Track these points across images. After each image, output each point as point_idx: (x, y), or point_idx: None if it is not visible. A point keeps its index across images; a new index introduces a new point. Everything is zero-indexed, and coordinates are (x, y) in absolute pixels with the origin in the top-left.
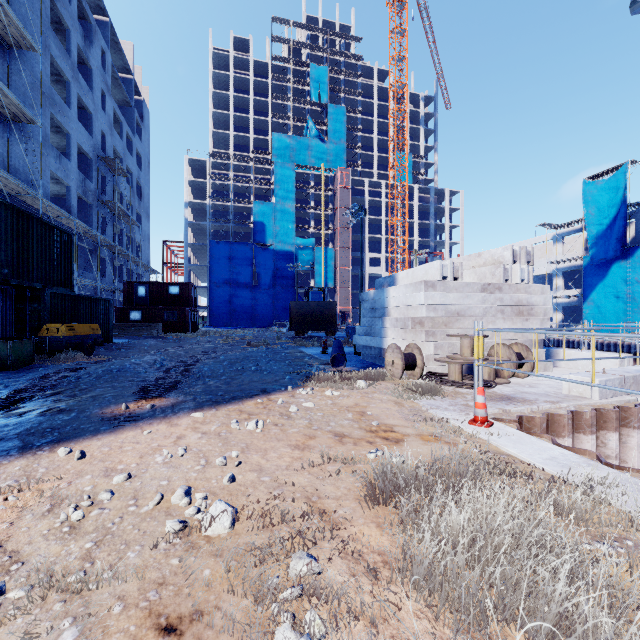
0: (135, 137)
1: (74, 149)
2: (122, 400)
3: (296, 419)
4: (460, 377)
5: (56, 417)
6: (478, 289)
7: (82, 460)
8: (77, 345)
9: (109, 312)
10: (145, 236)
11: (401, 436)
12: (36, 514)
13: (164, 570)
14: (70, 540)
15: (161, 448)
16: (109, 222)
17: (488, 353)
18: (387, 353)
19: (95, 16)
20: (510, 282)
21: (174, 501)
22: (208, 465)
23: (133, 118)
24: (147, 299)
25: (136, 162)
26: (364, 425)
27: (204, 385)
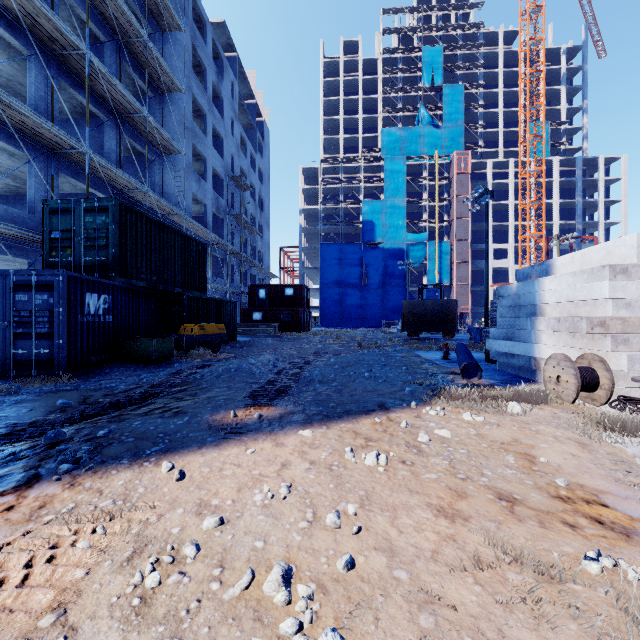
0: (257, 155)
1: (210, 172)
2: (232, 405)
3: (430, 456)
4: None
5: (171, 420)
6: None
7: (180, 482)
8: (207, 343)
9: (234, 313)
10: (265, 244)
11: (627, 520)
12: (115, 562)
13: None
14: (133, 628)
15: (262, 479)
16: (236, 233)
17: None
18: (547, 365)
19: (226, 54)
20: None
21: (267, 591)
22: (316, 523)
23: (256, 138)
24: (266, 301)
25: (258, 178)
26: (542, 483)
27: (314, 392)
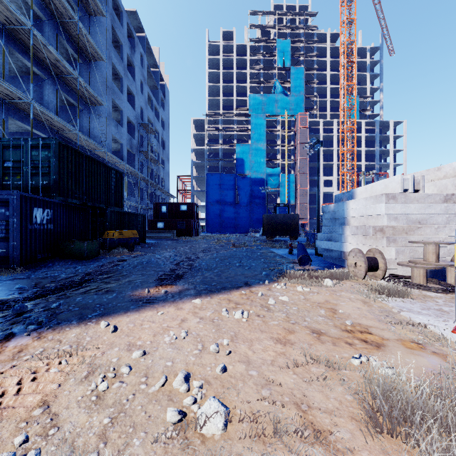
0: (160, 108)
1: (125, 120)
2: (146, 285)
3: (275, 311)
4: (425, 280)
5: (104, 296)
6: (440, 199)
7: (114, 333)
8: (124, 244)
9: (144, 223)
10: (166, 173)
11: (380, 340)
12: (77, 379)
13: None
14: (94, 411)
15: (169, 329)
16: (145, 165)
17: (452, 259)
18: (349, 256)
19: (137, 34)
20: None
21: (175, 386)
22: (204, 350)
23: (159, 96)
24: (167, 214)
25: (161, 125)
26: (338, 323)
27: (202, 276)
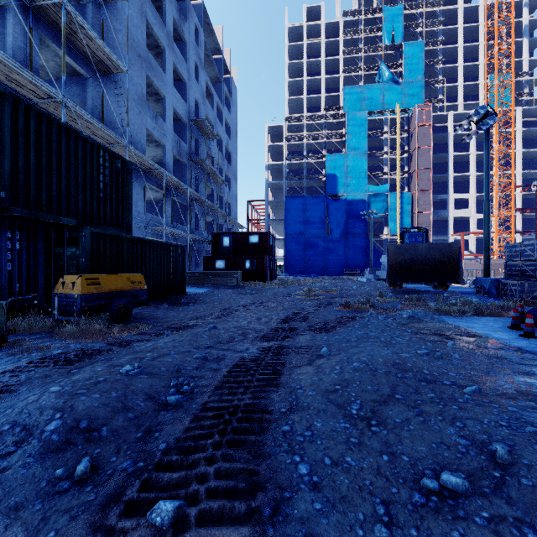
0: (224, 108)
1: (169, 112)
2: None
3: None
4: None
5: None
6: None
7: None
8: (104, 307)
9: (182, 260)
10: (233, 196)
11: None
12: None
13: None
14: None
15: None
16: (201, 181)
17: None
18: None
19: (191, 2)
20: None
21: None
22: None
23: (223, 92)
24: (231, 249)
25: (226, 132)
26: None
27: None
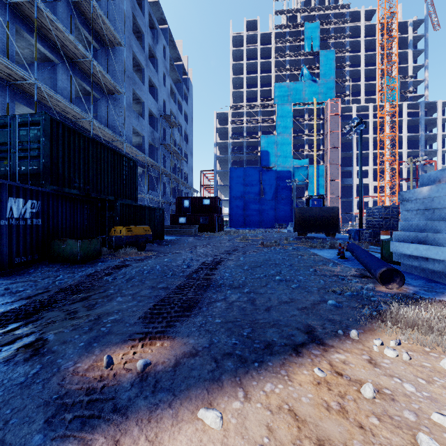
0: (183, 102)
1: (147, 112)
2: (117, 336)
3: None
4: None
5: (10, 374)
6: None
7: None
8: (134, 243)
9: (162, 217)
10: (190, 167)
11: None
12: None
13: None
14: None
15: None
16: (168, 159)
17: None
18: None
19: (160, 26)
20: None
21: None
22: None
23: (182, 90)
24: (189, 209)
25: (184, 119)
26: None
27: (225, 302)
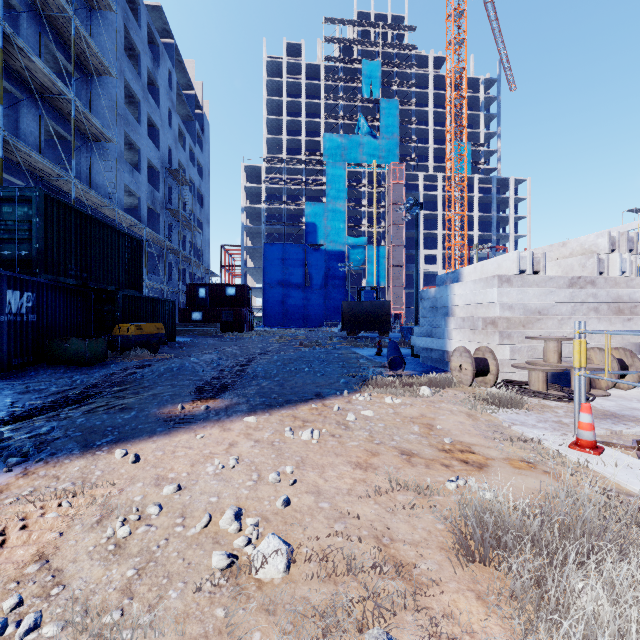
0: (197, 149)
1: (144, 163)
2: (179, 400)
3: (355, 430)
4: (544, 387)
5: (118, 415)
6: (565, 284)
7: (136, 464)
8: (144, 343)
9: (173, 312)
10: (205, 241)
11: (483, 459)
12: (85, 525)
13: (207, 624)
14: (113, 562)
15: (213, 456)
16: (174, 229)
17: None
18: (453, 357)
19: (162, 40)
20: (606, 275)
21: (223, 525)
22: (260, 481)
23: (195, 131)
24: (207, 300)
25: (198, 172)
26: (435, 442)
27: (258, 386)
